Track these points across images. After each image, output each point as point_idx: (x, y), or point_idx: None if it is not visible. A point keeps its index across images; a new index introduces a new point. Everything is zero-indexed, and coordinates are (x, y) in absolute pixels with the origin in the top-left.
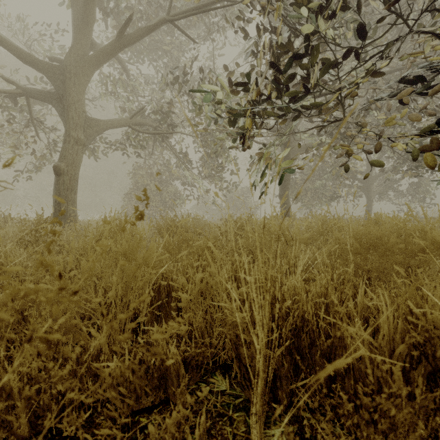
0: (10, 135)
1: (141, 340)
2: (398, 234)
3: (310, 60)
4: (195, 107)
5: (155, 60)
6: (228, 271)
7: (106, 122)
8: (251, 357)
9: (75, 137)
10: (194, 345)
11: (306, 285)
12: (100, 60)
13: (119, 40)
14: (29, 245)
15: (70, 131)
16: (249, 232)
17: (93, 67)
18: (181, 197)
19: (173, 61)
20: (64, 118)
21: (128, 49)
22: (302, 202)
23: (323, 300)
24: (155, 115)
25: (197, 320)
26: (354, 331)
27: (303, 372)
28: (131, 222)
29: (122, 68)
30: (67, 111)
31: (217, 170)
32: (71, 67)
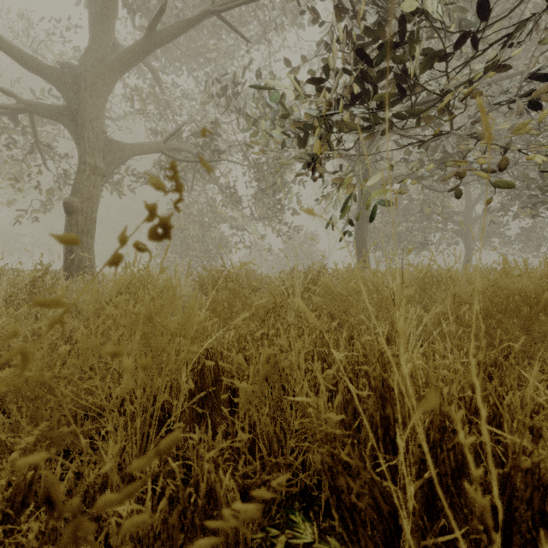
0: (12, 165)
1: (173, 463)
2: (547, 289)
3: (407, 52)
4: (248, 124)
5: (196, 69)
6: (305, 343)
7: (132, 145)
8: (359, 493)
9: (93, 165)
10: (258, 462)
11: (447, 371)
12: (124, 64)
13: (150, 38)
14: (21, 305)
15: (85, 157)
16: (329, 286)
17: (116, 74)
18: (228, 244)
19: (219, 71)
20: (78, 140)
21: (162, 54)
22: (382, 251)
23: (471, 395)
24: (195, 138)
25: (262, 421)
26: (544, 454)
27: (442, 517)
28: (137, 243)
29: (153, 79)
30: (82, 130)
31: (275, 209)
32: (87, 74)
